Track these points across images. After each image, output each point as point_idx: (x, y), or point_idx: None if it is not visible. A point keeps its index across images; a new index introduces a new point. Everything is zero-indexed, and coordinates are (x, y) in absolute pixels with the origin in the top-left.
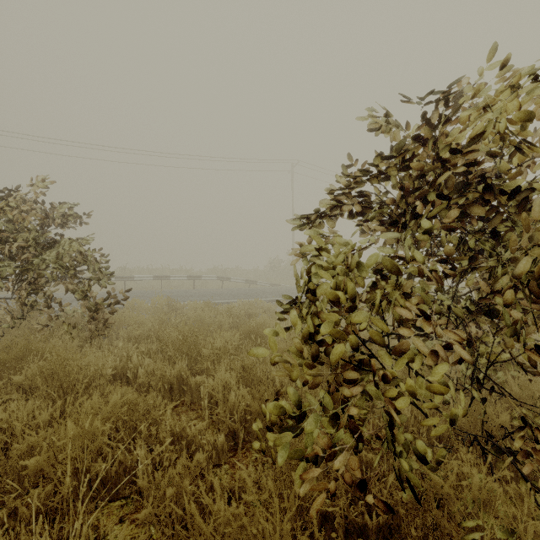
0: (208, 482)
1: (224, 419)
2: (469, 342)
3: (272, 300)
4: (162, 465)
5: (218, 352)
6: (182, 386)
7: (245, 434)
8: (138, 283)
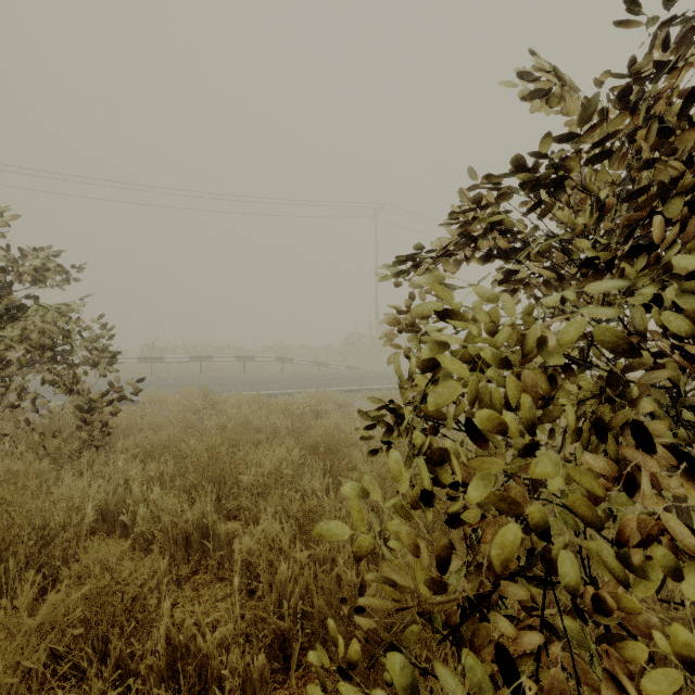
0: None
1: (267, 616)
2: None
3: (350, 390)
4: None
5: (266, 480)
6: (203, 541)
7: (303, 635)
8: (171, 365)
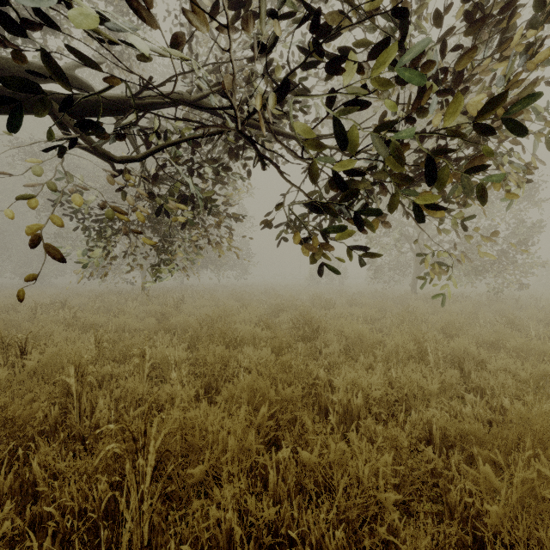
0: None
1: None
2: None
3: None
4: None
5: None
6: None
7: None
8: None
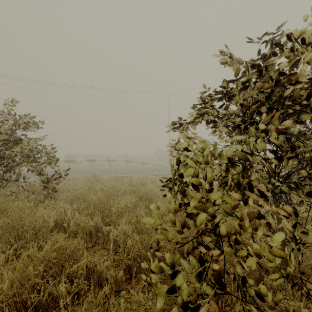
0: (109, 310)
1: (123, 258)
2: (295, 213)
3: (157, 174)
4: (79, 293)
5: (122, 210)
6: (97, 233)
7: (137, 267)
8: (78, 163)
